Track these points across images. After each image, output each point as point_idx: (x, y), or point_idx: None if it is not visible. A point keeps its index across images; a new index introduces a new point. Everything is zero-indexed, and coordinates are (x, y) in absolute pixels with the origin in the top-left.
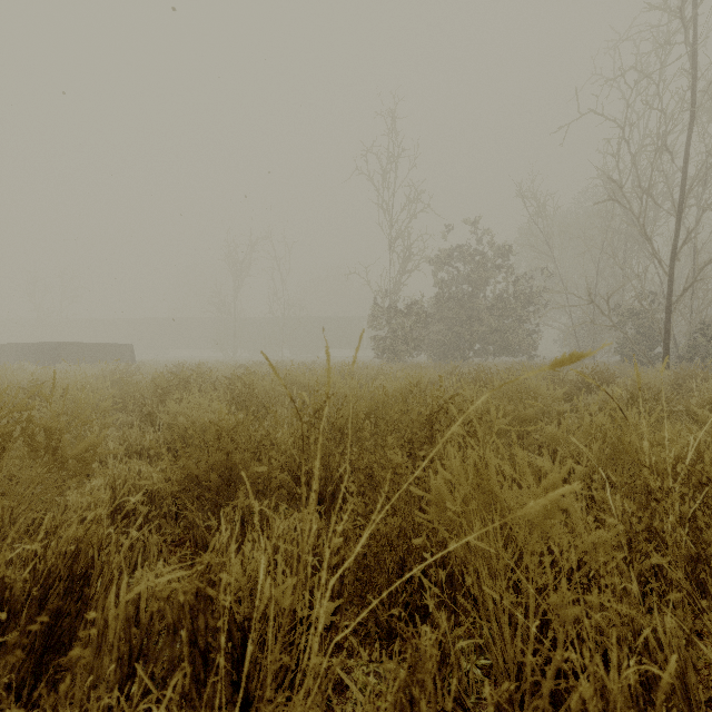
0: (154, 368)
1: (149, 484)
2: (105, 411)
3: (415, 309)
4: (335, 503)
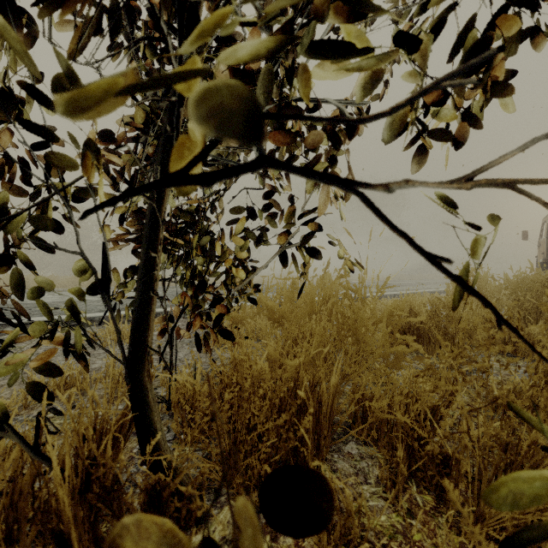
0: None
1: None
2: None
3: None
4: None
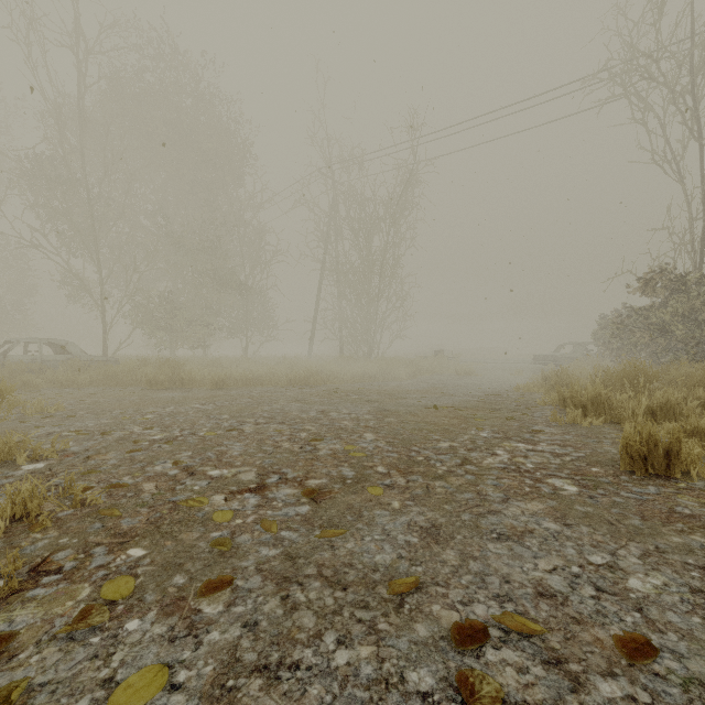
0: None
1: None
2: None
3: None
4: None
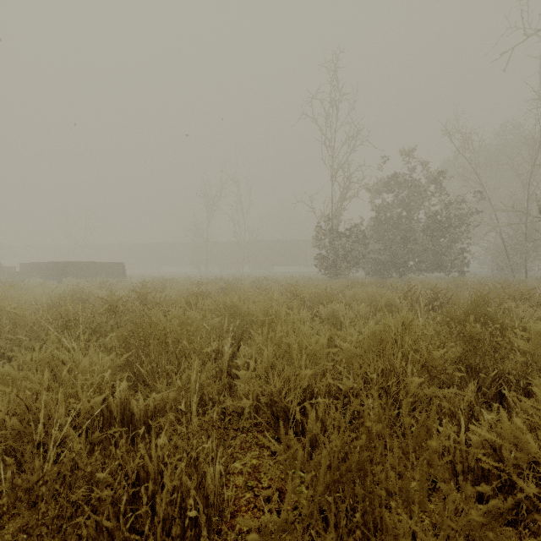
0: (129, 283)
1: None
2: None
3: (354, 231)
4: None
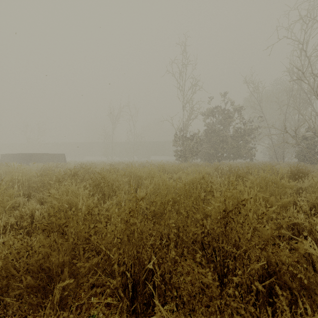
0: (71, 165)
1: (1, 266)
2: (10, 195)
3: (195, 137)
4: (146, 288)
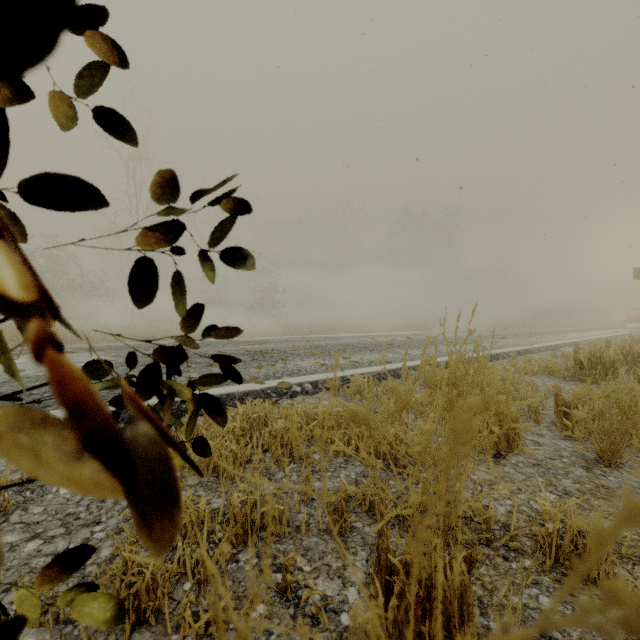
0: None
1: None
2: None
3: None
4: None
